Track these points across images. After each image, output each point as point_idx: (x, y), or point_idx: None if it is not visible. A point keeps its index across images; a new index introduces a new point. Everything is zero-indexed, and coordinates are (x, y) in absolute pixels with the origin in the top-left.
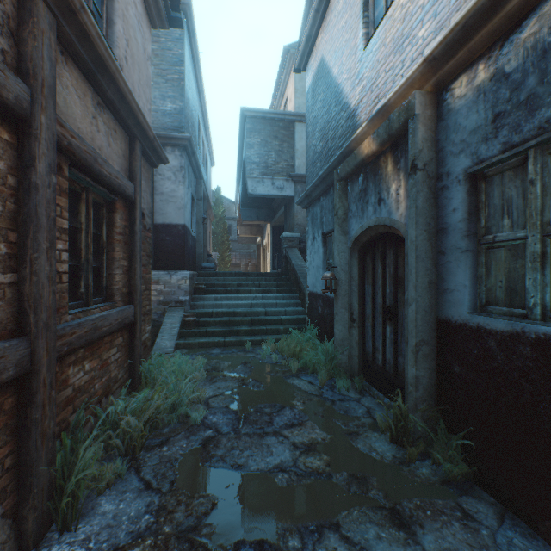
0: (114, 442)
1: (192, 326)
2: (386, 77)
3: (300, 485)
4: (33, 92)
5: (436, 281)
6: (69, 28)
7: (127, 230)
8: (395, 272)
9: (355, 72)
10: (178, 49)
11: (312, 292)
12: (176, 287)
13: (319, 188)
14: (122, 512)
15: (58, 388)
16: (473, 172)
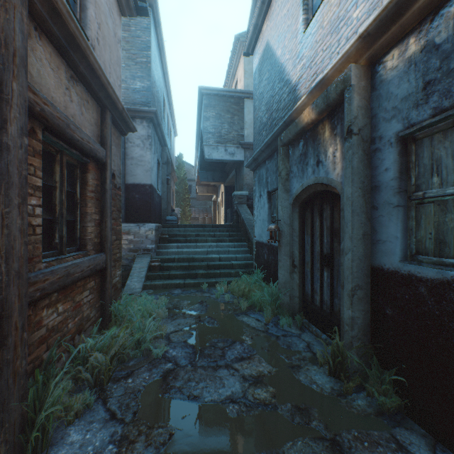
0: (84, 376)
1: (157, 270)
2: (323, 55)
3: (249, 415)
4: (4, 60)
5: (369, 232)
6: (41, 6)
7: (99, 188)
8: (332, 225)
9: (296, 53)
10: (146, 37)
11: (258, 241)
12: (144, 237)
13: (265, 153)
14: (88, 442)
15: (32, 329)
16: (404, 135)
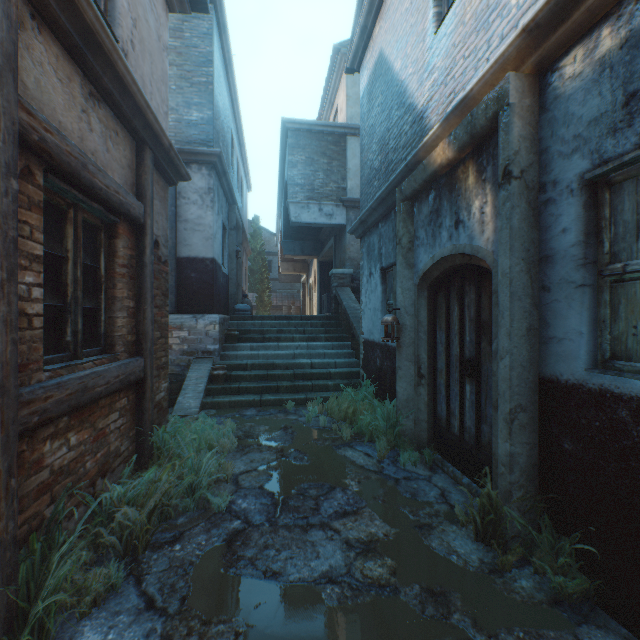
0: (109, 541)
1: (222, 381)
2: (465, 64)
3: (357, 604)
4: None
5: (536, 326)
6: None
7: (134, 261)
8: (477, 315)
9: (423, 64)
10: (206, 46)
11: (367, 340)
12: (203, 334)
13: (377, 212)
14: None
15: (27, 473)
16: (592, 178)
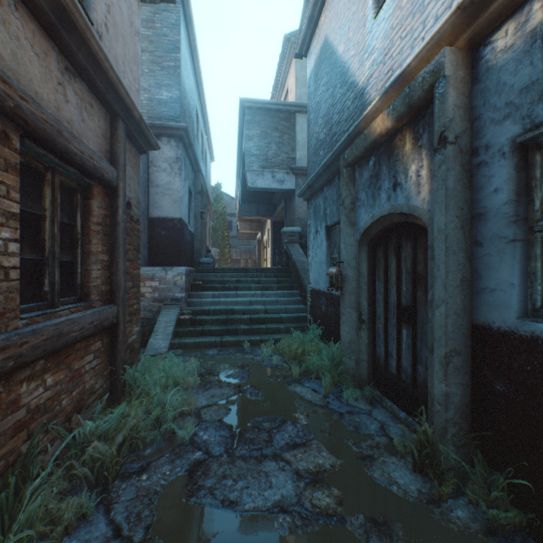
0: (81, 473)
1: (188, 325)
2: (402, 43)
3: (306, 533)
4: None
5: (469, 278)
6: None
7: (108, 220)
8: (413, 267)
9: (363, 46)
10: (174, 35)
11: (314, 289)
12: (171, 284)
13: (323, 178)
14: None
15: (3, 413)
16: (523, 141)
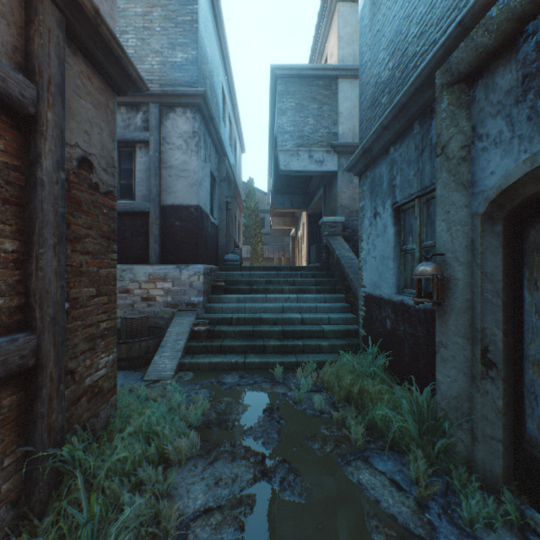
0: None
1: (203, 338)
2: None
3: None
4: None
5: None
6: None
7: (19, 176)
8: None
9: None
10: None
11: (371, 294)
12: (186, 286)
13: (389, 132)
14: None
15: None
16: None
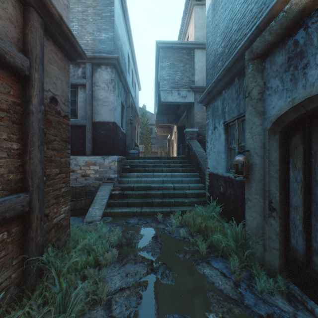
0: None
1: (117, 198)
2: None
3: None
4: None
5: None
6: None
7: (20, 108)
8: None
9: None
10: None
11: (212, 173)
12: (107, 168)
13: (222, 82)
14: None
15: None
16: None
